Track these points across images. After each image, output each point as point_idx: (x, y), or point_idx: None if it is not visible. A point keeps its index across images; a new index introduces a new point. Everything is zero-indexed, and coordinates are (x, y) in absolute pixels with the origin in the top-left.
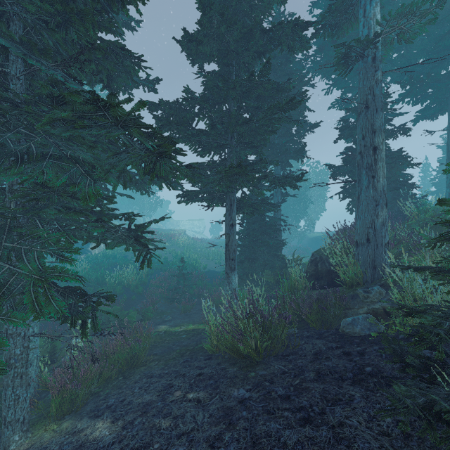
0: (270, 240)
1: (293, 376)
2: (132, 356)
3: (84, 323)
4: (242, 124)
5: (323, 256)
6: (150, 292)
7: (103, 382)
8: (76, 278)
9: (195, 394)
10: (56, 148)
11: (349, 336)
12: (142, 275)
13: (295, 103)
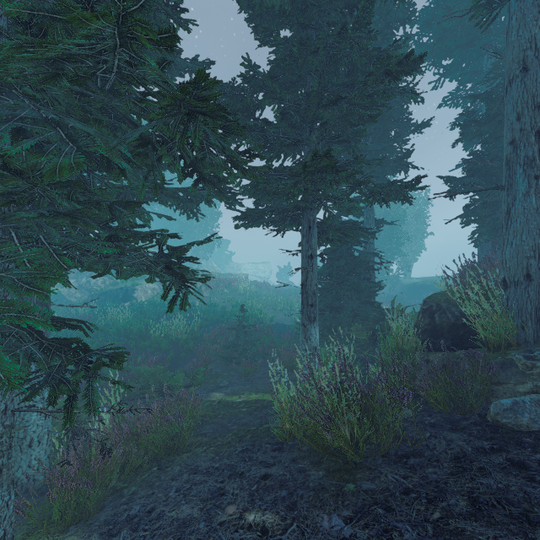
0: (360, 283)
1: (426, 501)
2: (173, 437)
3: (72, 400)
4: (328, 104)
5: (443, 303)
6: (203, 348)
7: (130, 474)
8: (49, 321)
9: (259, 515)
10: (33, 110)
11: (508, 430)
12: (194, 327)
13: (413, 60)
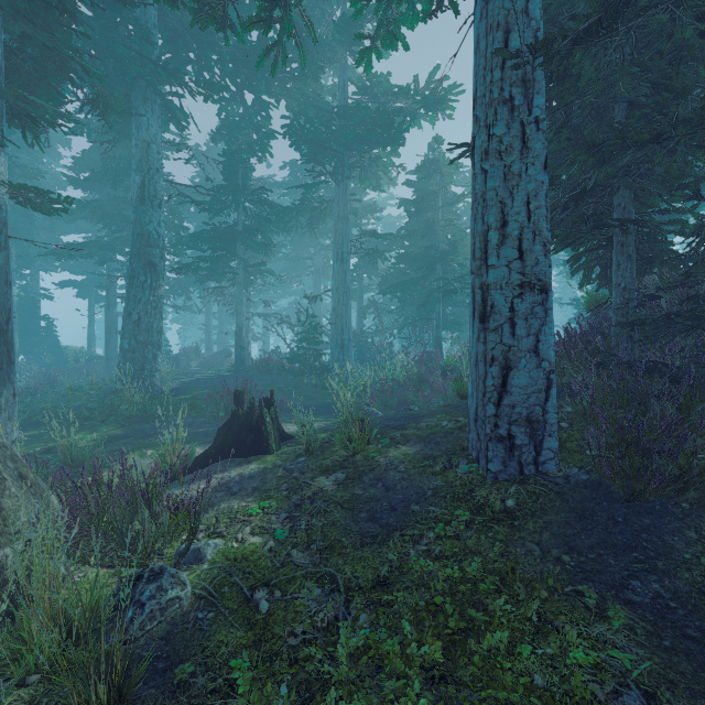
0: None
1: None
2: None
3: None
4: None
5: None
6: None
7: None
8: None
9: None
10: None
11: None
12: None
13: None
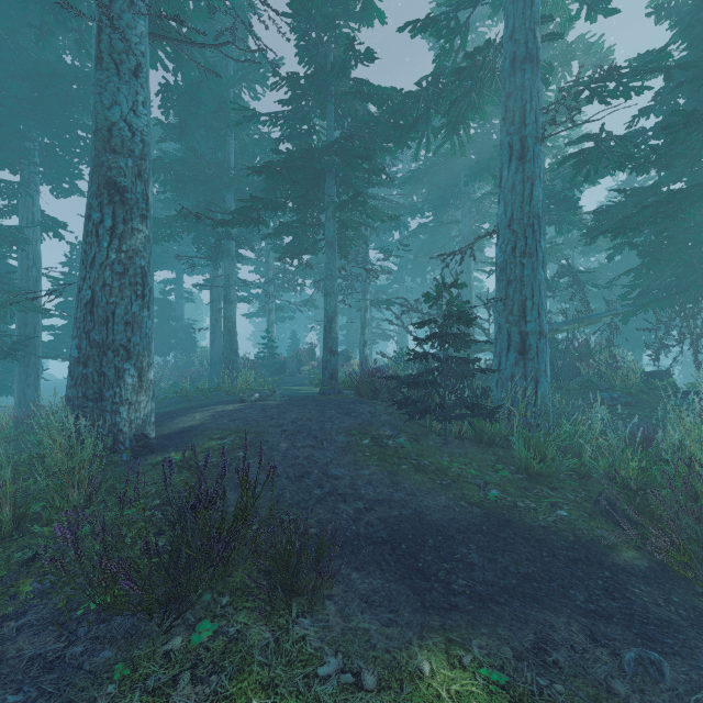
0: None
1: None
2: None
3: None
4: None
5: None
6: None
7: None
8: None
9: None
10: None
11: None
12: None
13: None
